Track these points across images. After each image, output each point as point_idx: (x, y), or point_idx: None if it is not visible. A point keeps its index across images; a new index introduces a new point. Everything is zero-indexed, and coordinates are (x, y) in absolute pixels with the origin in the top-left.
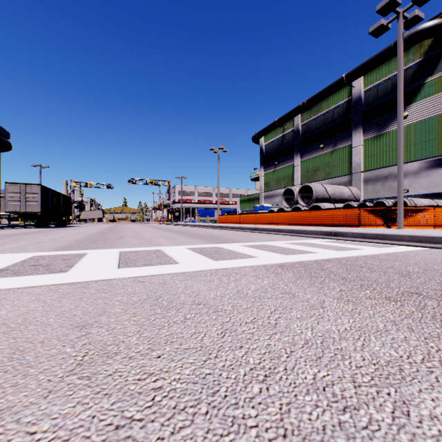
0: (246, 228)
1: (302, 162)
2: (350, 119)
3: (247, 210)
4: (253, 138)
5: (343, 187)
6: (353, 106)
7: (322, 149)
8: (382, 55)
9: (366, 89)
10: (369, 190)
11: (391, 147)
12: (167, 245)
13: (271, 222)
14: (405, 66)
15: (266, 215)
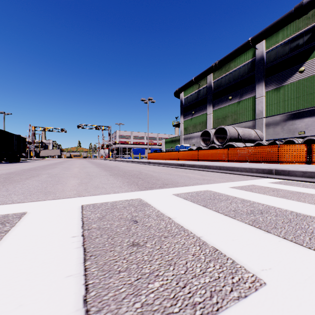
0: (173, 164)
1: (214, 111)
2: (254, 75)
3: (170, 149)
4: (175, 93)
5: (250, 129)
6: (257, 64)
7: (230, 100)
8: (284, 19)
9: (267, 50)
10: (270, 132)
11: (289, 97)
12: (61, 195)
13: (192, 158)
14: (301, 29)
15: (188, 153)
